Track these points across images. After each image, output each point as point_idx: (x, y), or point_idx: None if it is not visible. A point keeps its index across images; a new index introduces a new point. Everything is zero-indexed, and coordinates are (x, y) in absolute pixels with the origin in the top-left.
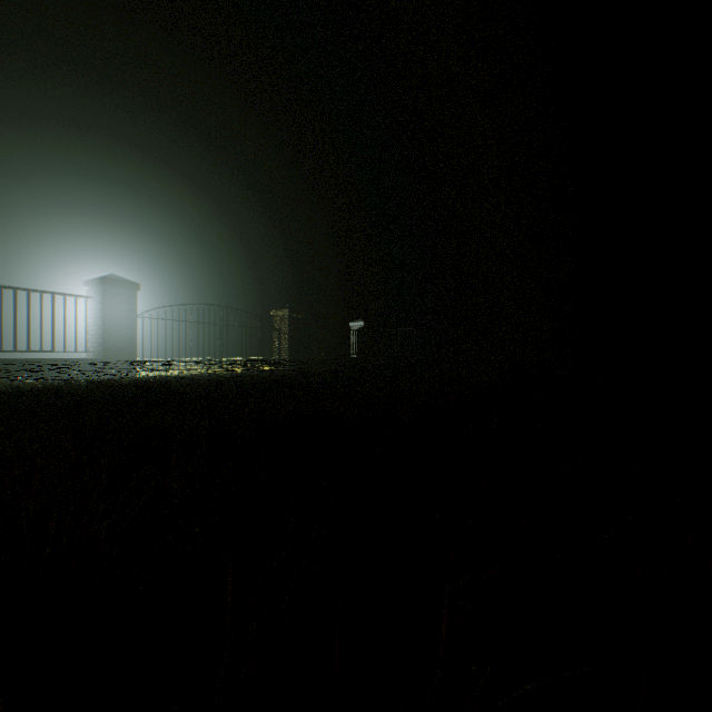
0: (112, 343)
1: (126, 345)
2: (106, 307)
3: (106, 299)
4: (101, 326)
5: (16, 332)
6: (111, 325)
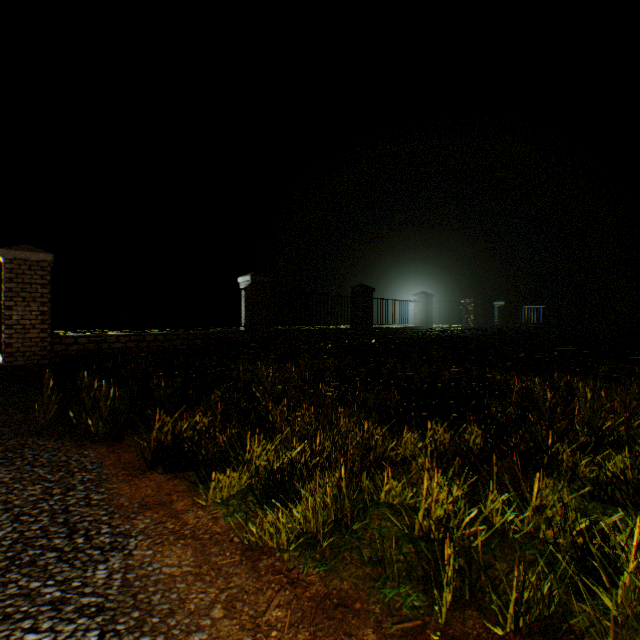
0: (427, 320)
1: (430, 321)
2: (426, 305)
3: (426, 302)
4: (424, 313)
5: (405, 317)
6: (427, 313)
